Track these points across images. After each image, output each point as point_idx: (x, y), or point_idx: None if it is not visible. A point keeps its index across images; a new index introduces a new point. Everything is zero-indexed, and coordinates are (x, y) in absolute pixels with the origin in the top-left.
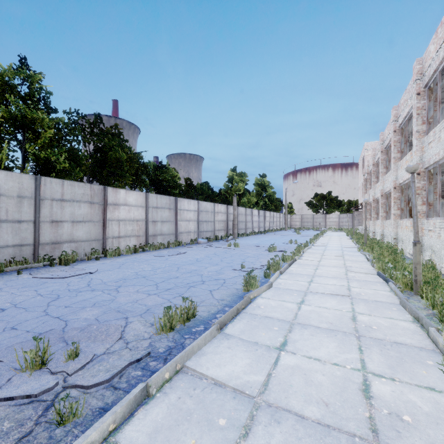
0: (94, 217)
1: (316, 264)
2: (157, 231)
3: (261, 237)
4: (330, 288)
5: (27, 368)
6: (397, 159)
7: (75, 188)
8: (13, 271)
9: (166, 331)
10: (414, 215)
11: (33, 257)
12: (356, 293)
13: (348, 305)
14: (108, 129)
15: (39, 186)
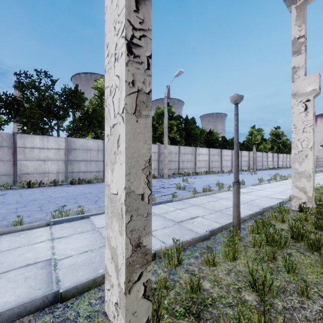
0: (192, 159)
1: None
2: (213, 165)
3: (273, 171)
4: None
5: (216, 185)
6: None
7: (187, 149)
8: (176, 177)
9: None
10: None
11: (178, 173)
12: None
13: None
14: (189, 120)
15: (179, 149)
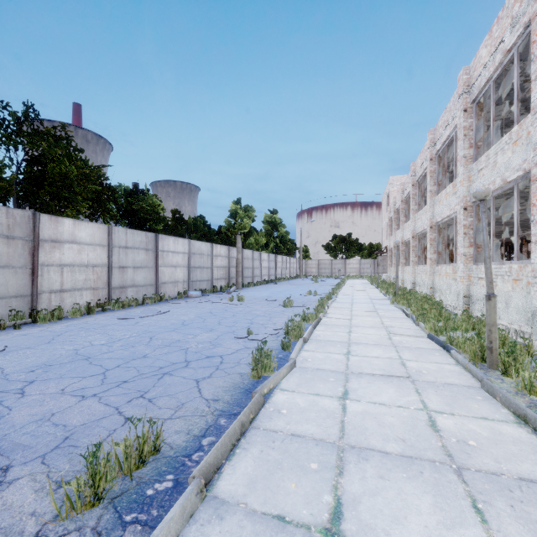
0: (15, 260)
1: (347, 324)
2: (127, 281)
3: (272, 287)
4: (378, 365)
5: None
6: (433, 193)
7: None
8: None
9: (81, 510)
10: (486, 258)
11: None
12: (415, 371)
13: (414, 396)
14: (49, 130)
15: None
